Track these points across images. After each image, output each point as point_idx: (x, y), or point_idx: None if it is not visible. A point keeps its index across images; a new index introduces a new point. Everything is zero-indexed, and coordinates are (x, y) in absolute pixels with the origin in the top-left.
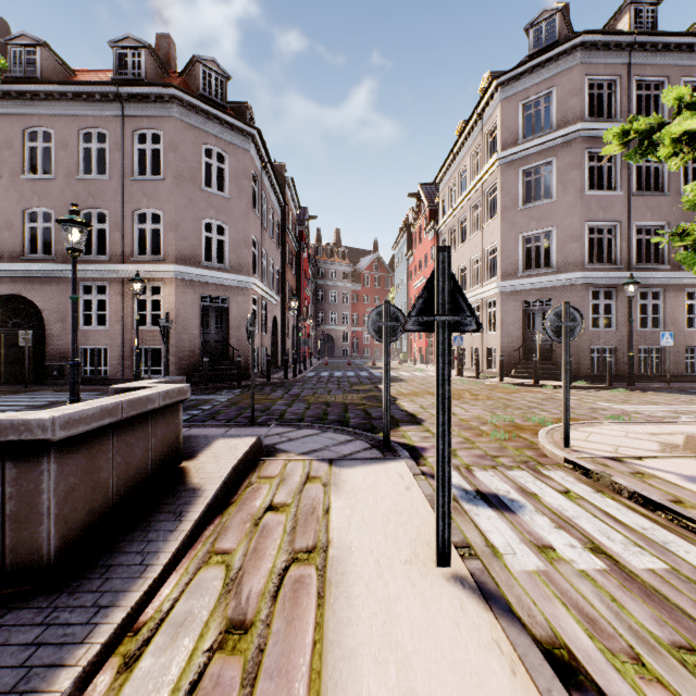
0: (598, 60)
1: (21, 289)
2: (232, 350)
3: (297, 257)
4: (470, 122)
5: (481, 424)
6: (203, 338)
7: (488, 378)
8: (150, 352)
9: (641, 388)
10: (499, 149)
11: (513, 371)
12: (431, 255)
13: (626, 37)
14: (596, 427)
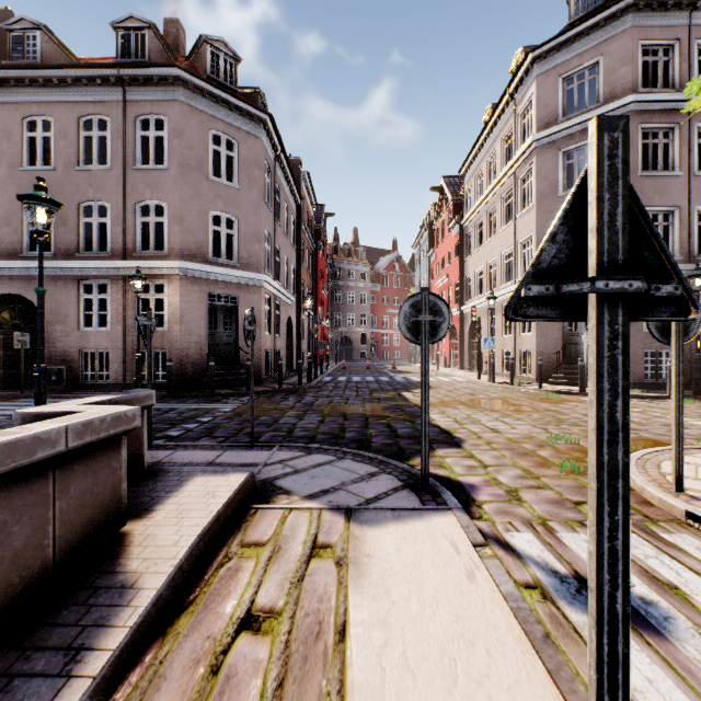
0: (653, 22)
1: (19, 289)
2: (242, 353)
3: (313, 256)
4: (500, 104)
5: (537, 447)
6: (211, 340)
7: (524, 385)
8: (154, 356)
9: None
10: (535, 130)
11: (552, 376)
12: (455, 251)
13: None
14: (697, 456)
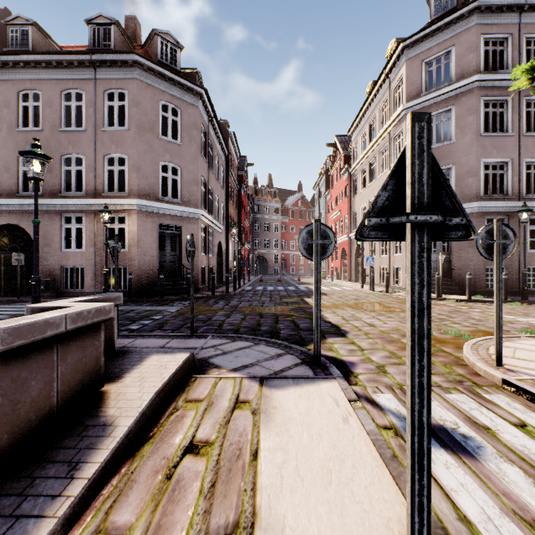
0: (492, 21)
1: (16, 220)
2: (184, 269)
3: (238, 195)
4: (379, 81)
5: (401, 337)
6: (161, 259)
7: (396, 293)
8: None
9: (533, 302)
10: (405, 101)
11: None
12: (345, 192)
13: (517, 0)
14: (517, 342)
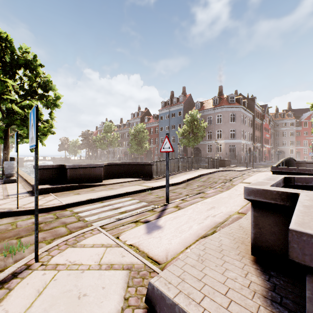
0: None
1: (197, 146)
2: (236, 157)
3: (261, 125)
4: None
5: None
6: (229, 154)
7: None
8: (219, 157)
9: None
10: None
11: None
12: None
13: None
14: None
